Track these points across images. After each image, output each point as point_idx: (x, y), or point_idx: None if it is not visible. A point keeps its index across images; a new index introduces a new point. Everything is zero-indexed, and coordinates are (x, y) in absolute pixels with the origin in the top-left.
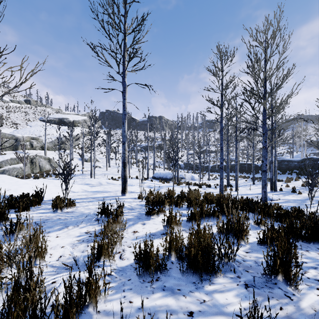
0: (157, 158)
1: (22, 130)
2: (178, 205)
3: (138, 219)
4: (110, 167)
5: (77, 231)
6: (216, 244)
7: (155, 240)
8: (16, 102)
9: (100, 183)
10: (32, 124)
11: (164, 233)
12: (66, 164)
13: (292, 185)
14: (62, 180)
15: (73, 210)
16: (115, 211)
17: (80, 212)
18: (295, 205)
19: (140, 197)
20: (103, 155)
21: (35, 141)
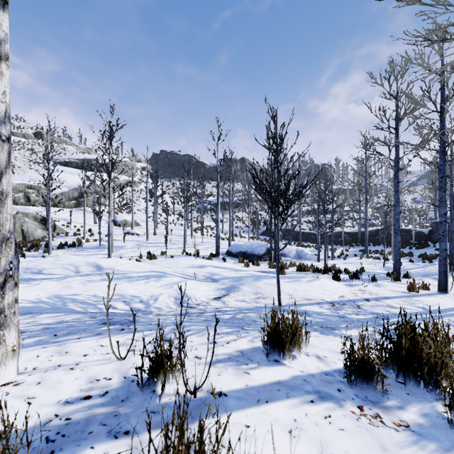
0: (237, 221)
1: (18, 176)
2: None
3: None
4: (156, 235)
5: None
6: None
7: None
8: (20, 135)
9: (75, 268)
10: (40, 167)
11: None
12: None
13: None
14: None
15: None
16: None
17: None
18: None
19: None
20: (150, 217)
21: (34, 191)
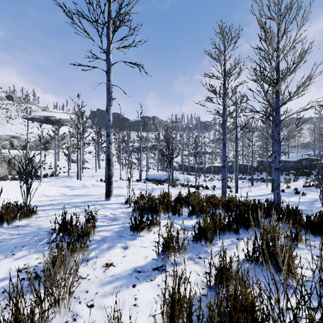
0: (150, 159)
1: (1, 128)
2: (176, 212)
3: (119, 238)
4: (100, 168)
5: (5, 267)
6: (280, 320)
7: (141, 285)
8: None
9: (84, 185)
10: (14, 122)
11: (157, 267)
12: (29, 159)
13: (292, 186)
14: (38, 182)
15: (28, 223)
16: (81, 226)
17: (37, 225)
18: (306, 208)
19: (128, 202)
20: (93, 156)
21: (16, 140)
